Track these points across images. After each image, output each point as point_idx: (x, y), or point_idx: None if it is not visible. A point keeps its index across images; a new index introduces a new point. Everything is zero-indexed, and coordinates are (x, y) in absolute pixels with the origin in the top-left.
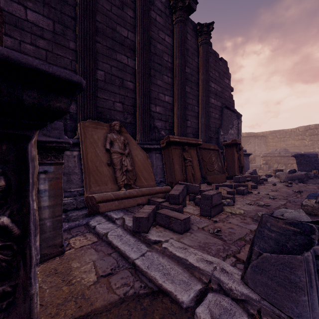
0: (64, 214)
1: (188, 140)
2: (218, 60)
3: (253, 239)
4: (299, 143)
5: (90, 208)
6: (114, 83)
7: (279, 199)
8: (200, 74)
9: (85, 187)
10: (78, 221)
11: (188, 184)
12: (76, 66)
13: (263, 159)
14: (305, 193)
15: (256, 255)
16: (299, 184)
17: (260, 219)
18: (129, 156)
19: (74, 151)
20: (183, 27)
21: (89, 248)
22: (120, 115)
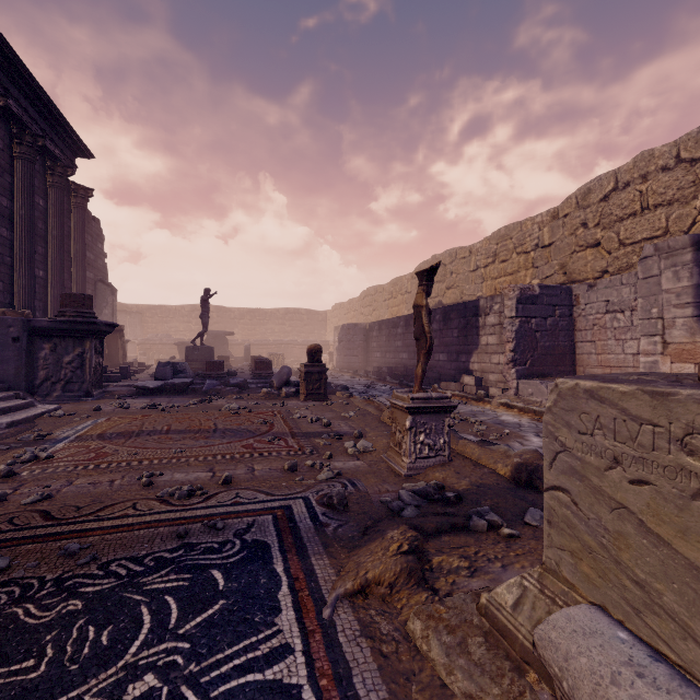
0: None
1: None
2: (91, 220)
3: (157, 367)
4: (185, 327)
5: None
6: None
7: None
8: (75, 242)
9: None
10: None
11: None
12: None
13: (141, 348)
14: None
15: (158, 369)
16: None
17: (158, 362)
18: None
19: None
20: (64, 196)
21: None
22: (1, 295)
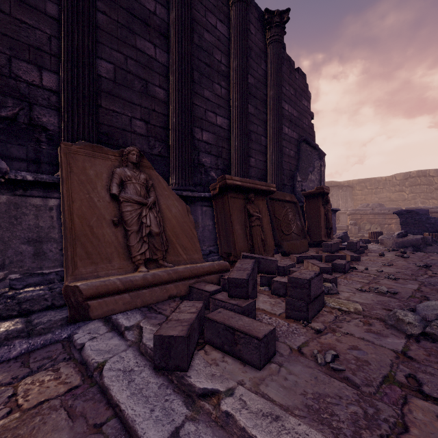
0: (23, 319)
1: (255, 185)
2: (293, 71)
3: None
4: (396, 197)
5: (72, 309)
6: (131, 86)
7: (404, 279)
8: (269, 87)
9: (66, 266)
10: (51, 334)
11: (259, 257)
12: (60, 48)
13: (351, 218)
14: (436, 269)
15: None
16: (416, 254)
17: None
18: (156, 209)
19: (49, 198)
20: (245, 10)
21: (55, 410)
22: (142, 141)
